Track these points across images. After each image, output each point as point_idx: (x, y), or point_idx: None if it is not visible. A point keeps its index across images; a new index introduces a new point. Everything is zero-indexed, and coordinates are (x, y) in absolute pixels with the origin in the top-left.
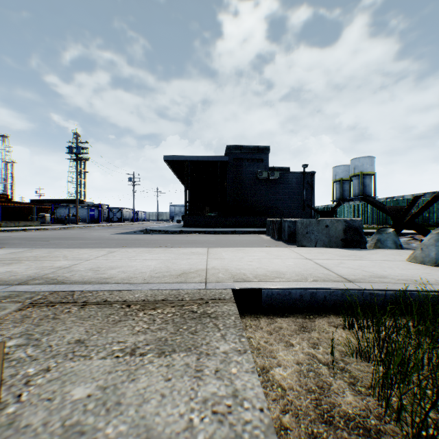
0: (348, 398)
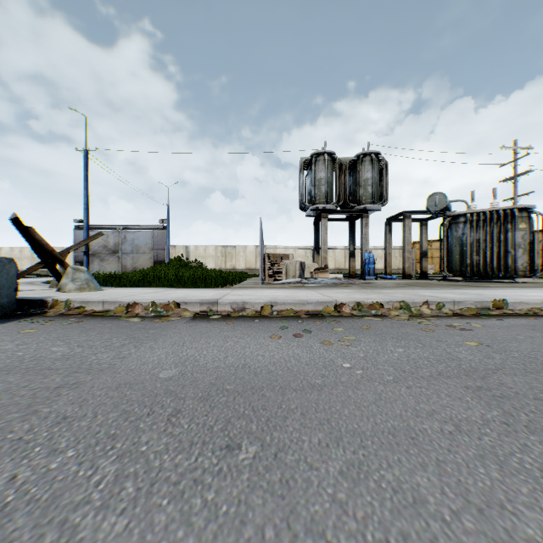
0: None
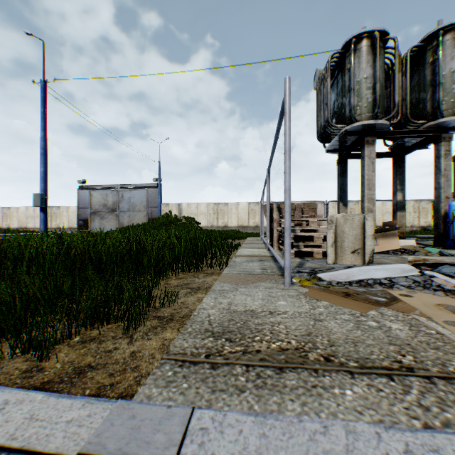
0: (150, 323)
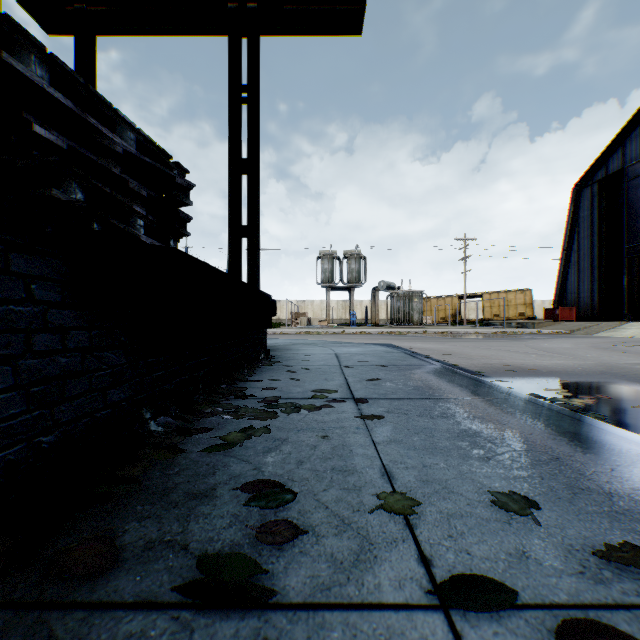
0: None
